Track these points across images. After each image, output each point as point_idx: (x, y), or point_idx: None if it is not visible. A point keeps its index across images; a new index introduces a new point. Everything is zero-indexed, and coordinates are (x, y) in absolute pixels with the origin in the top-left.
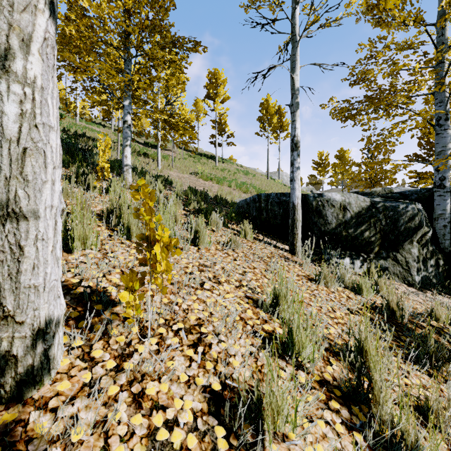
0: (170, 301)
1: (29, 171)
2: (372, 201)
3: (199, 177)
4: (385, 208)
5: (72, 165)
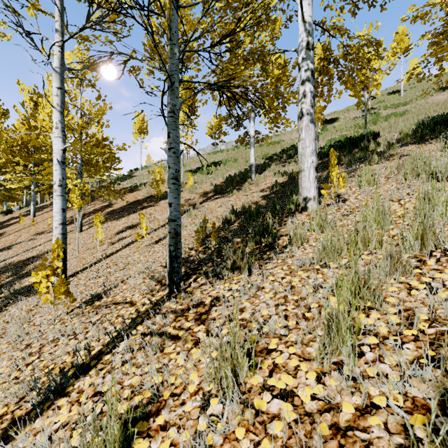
0: (365, 204)
1: (302, 160)
2: None
3: None
4: None
5: None
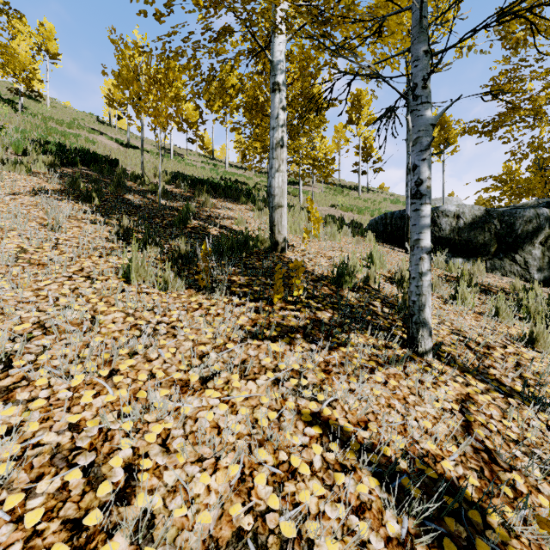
0: (318, 251)
1: (284, 195)
2: (487, 209)
3: (339, 209)
4: (500, 215)
5: (249, 202)
